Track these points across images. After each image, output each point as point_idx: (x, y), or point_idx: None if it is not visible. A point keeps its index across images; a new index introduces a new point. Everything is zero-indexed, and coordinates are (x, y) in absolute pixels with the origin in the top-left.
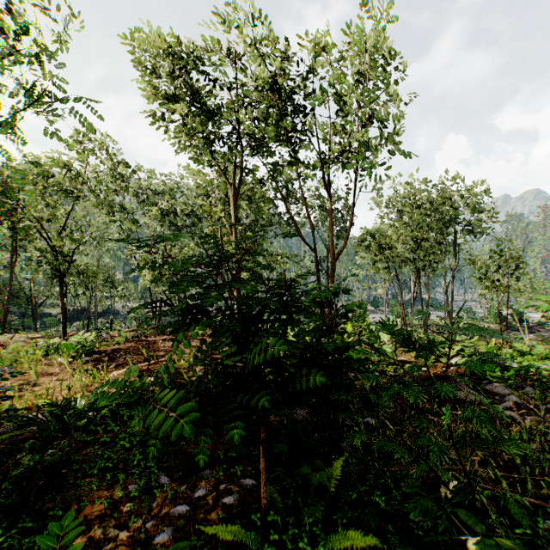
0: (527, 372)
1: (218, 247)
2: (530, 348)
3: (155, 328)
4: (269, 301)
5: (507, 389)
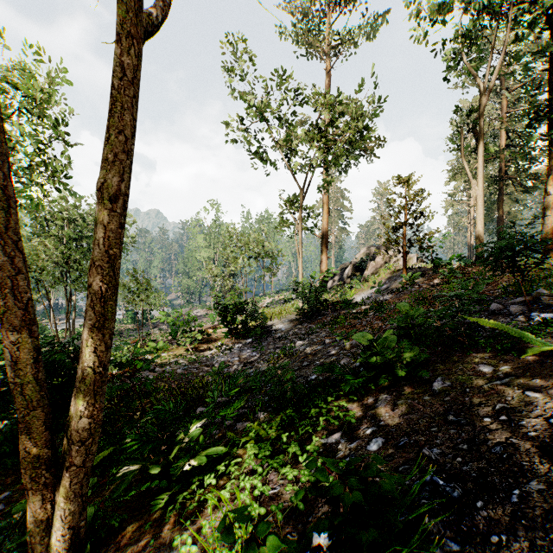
0: (156, 360)
1: None
2: (157, 342)
3: None
4: (69, 365)
5: (148, 373)
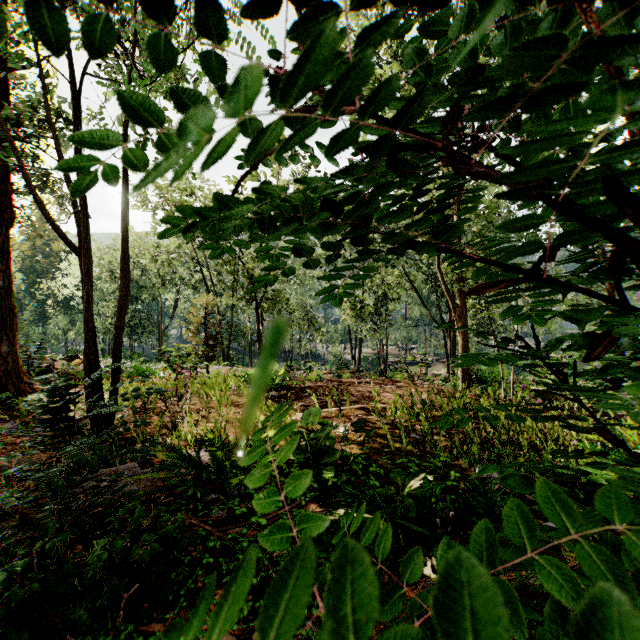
0: None
1: (428, 278)
2: None
3: (353, 373)
4: None
5: None
